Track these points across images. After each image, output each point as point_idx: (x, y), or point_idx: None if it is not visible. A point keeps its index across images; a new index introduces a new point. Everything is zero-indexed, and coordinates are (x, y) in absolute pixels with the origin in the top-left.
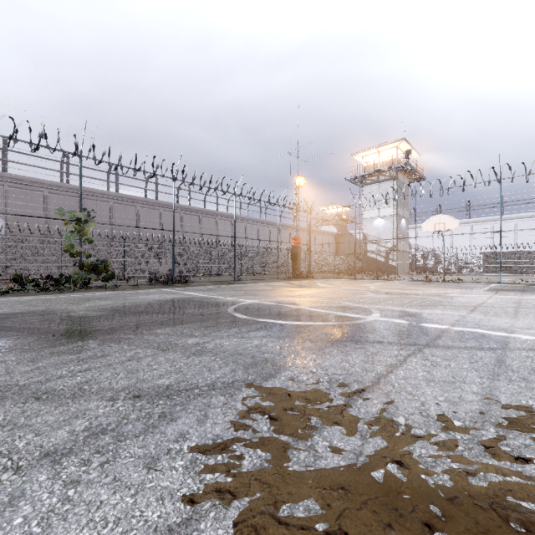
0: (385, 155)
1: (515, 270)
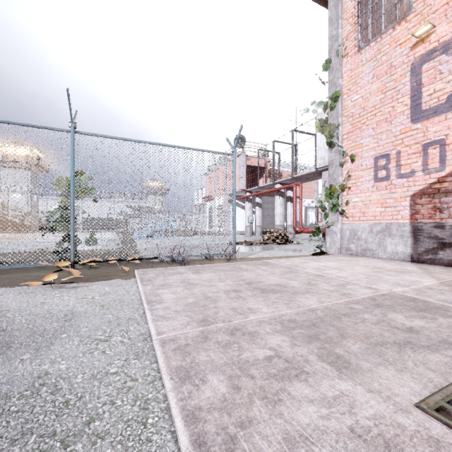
0: (21, 150)
1: (98, 227)
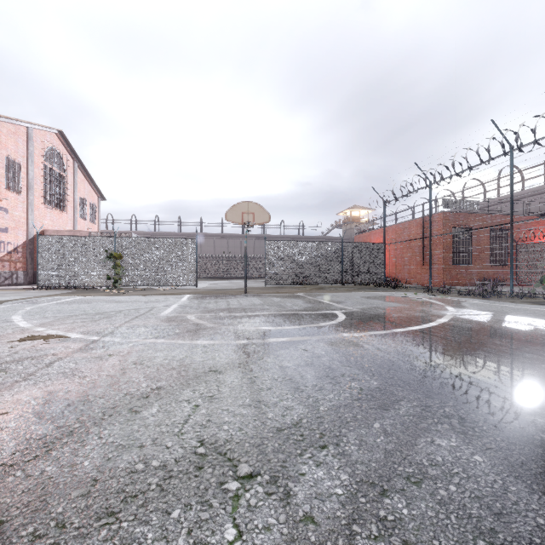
0: None
1: None
